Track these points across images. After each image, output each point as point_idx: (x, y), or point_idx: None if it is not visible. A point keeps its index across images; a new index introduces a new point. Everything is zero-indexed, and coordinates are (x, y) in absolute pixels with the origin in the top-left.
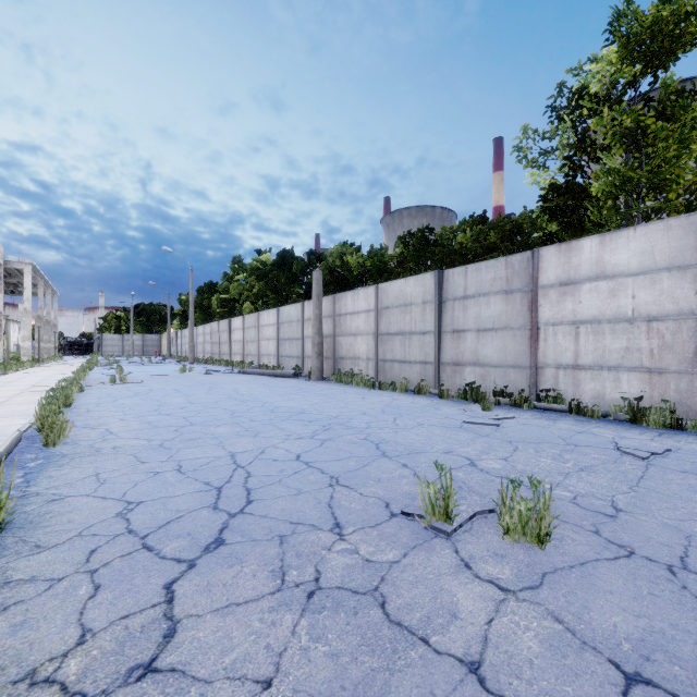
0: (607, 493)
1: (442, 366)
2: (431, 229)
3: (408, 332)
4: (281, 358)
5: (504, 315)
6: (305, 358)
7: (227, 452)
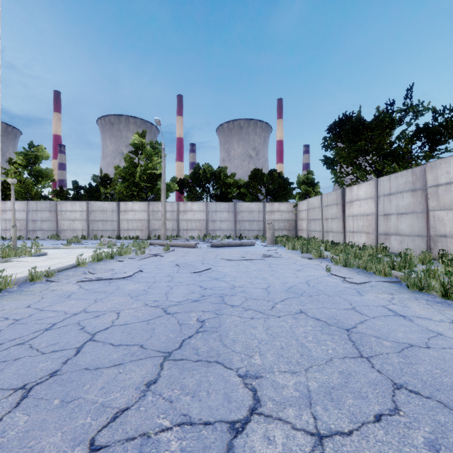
0: None
1: None
2: None
3: None
4: None
5: None
6: None
7: None
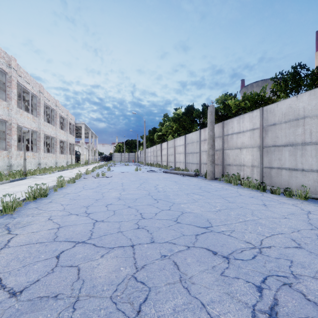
0: None
1: None
2: (303, 65)
3: (301, 143)
4: (187, 164)
5: None
6: (201, 164)
7: None
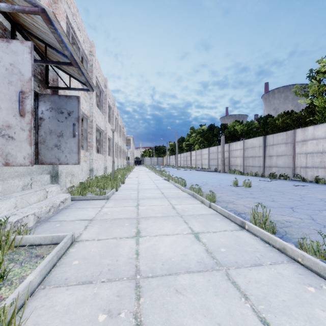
0: (271, 187)
1: (265, 167)
2: (270, 115)
3: (254, 156)
4: (210, 166)
5: (285, 151)
6: (218, 166)
7: (201, 181)
